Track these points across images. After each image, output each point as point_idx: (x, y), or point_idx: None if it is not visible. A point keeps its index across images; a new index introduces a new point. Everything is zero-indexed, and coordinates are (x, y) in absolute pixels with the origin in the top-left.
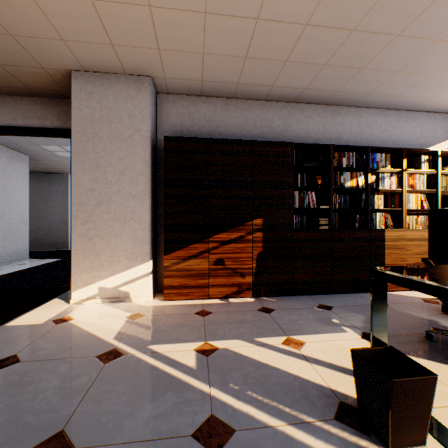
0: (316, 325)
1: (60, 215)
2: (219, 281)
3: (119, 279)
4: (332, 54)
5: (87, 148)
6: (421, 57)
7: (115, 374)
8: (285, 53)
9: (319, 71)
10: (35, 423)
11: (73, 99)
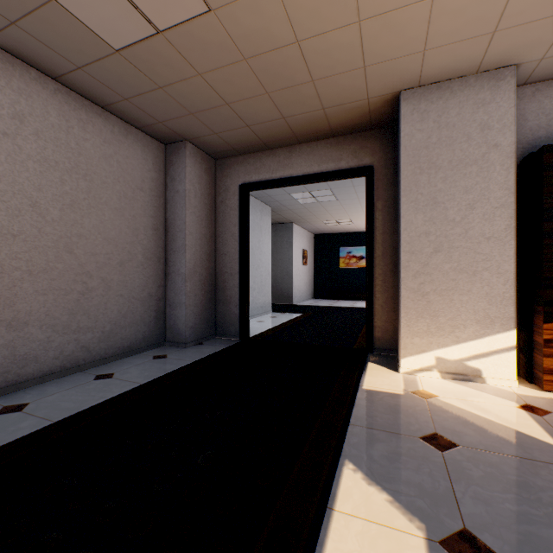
0: None
1: (284, 268)
2: None
3: (464, 350)
4: None
5: (420, 182)
6: None
7: None
8: None
9: None
10: None
11: (401, 125)
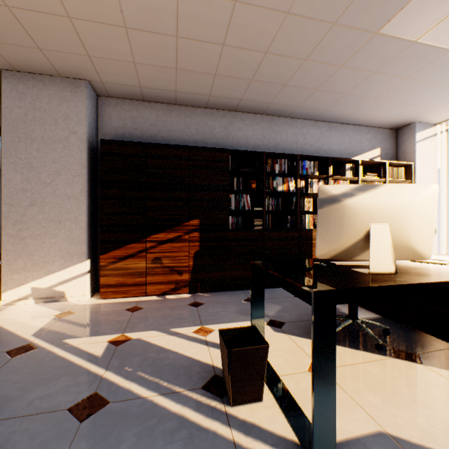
0: (233, 316)
1: None
2: (157, 279)
3: (54, 279)
4: (254, 72)
5: (19, 149)
6: (331, 78)
7: (19, 366)
8: (212, 68)
9: (248, 85)
10: None
11: (3, 98)
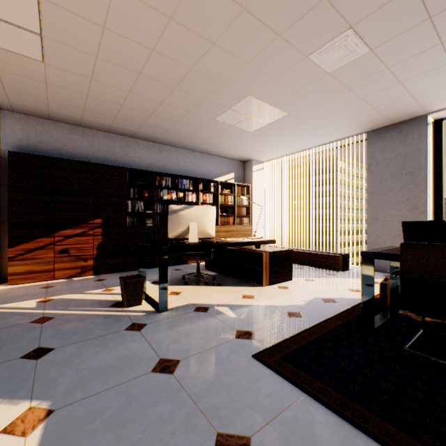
0: None
1: None
2: (65, 266)
3: None
4: (145, 121)
5: None
6: (196, 132)
7: None
8: (114, 113)
9: (141, 126)
10: None
11: None
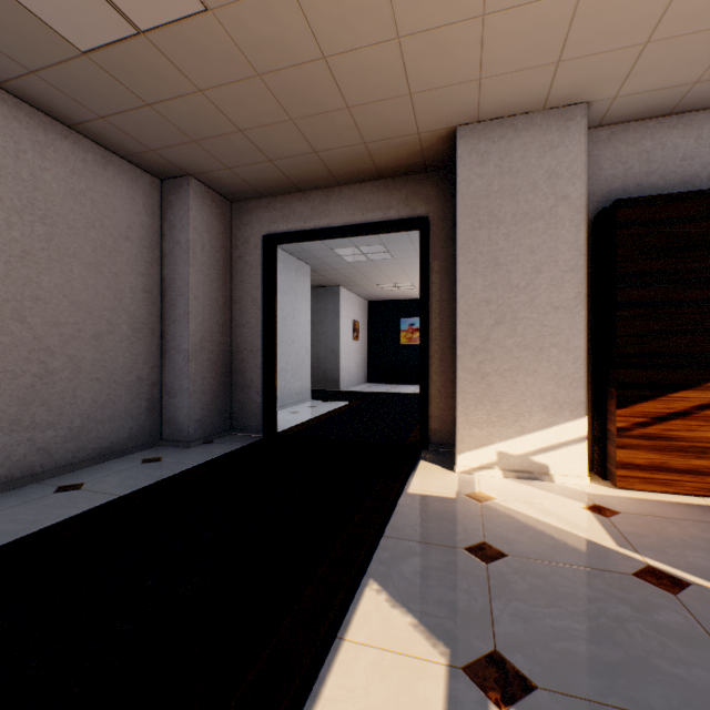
0: None
1: (329, 343)
2: None
3: (530, 443)
4: None
5: (479, 239)
6: None
7: None
8: None
9: None
10: (694, 680)
11: (458, 168)
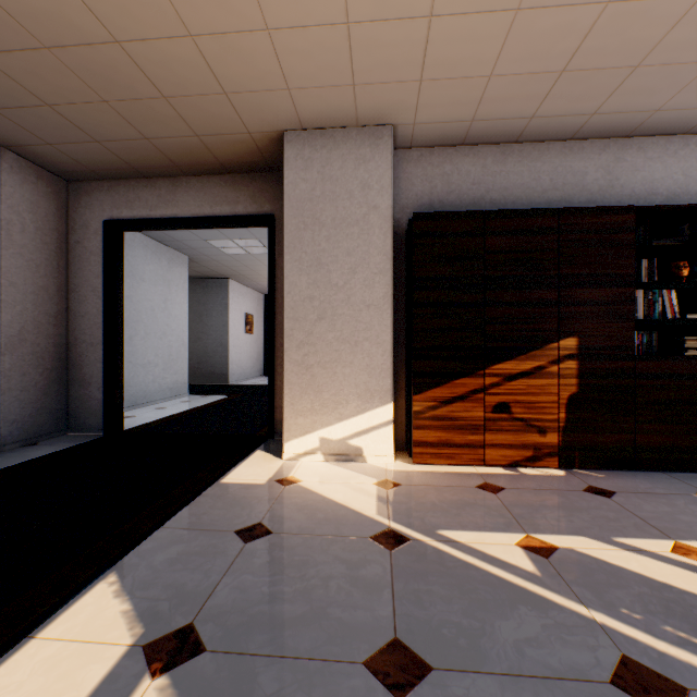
0: None
1: (218, 336)
2: (501, 439)
3: (347, 428)
4: None
5: (305, 239)
6: None
7: (417, 568)
8: (641, 52)
9: None
10: (350, 621)
11: (286, 171)
